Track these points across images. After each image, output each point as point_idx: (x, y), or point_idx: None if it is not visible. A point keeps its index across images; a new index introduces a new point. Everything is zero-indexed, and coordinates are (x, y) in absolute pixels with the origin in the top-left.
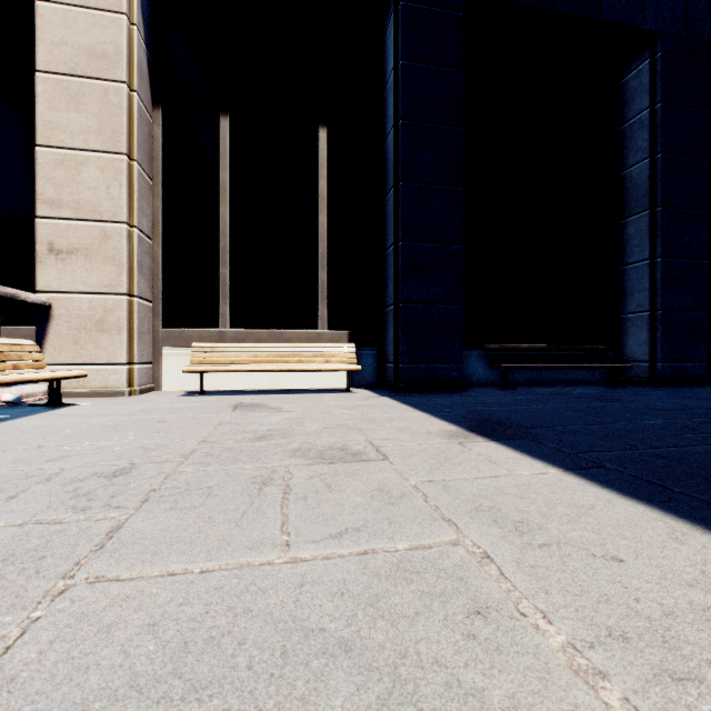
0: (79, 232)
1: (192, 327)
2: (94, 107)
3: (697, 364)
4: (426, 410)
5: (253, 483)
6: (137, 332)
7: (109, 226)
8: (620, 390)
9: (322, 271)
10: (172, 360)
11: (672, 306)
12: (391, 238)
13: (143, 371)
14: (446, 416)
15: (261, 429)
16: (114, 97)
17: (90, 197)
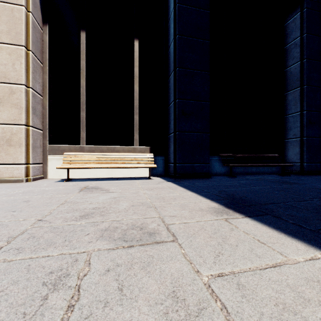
0: None
1: (65, 144)
2: (5, 18)
3: None
4: (194, 191)
5: (43, 285)
6: (31, 146)
7: (14, 86)
8: (289, 177)
9: (136, 115)
10: (54, 162)
11: (311, 135)
12: (172, 98)
13: (36, 168)
14: (207, 195)
15: (89, 207)
16: (17, 13)
17: (2, 69)
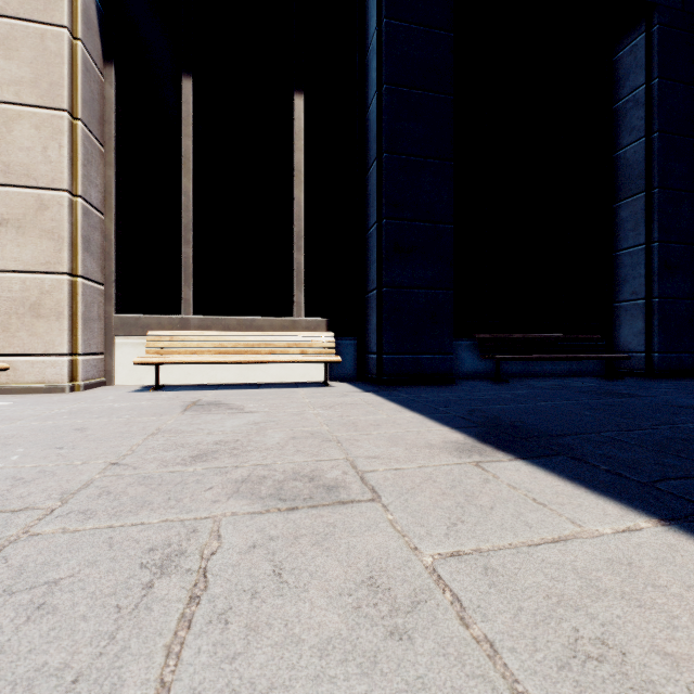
0: (9, 200)
1: (151, 313)
2: (28, 54)
3: (693, 355)
4: (418, 410)
5: (142, 568)
6: (81, 318)
7: (46, 193)
8: (620, 383)
9: (298, 252)
10: (127, 350)
11: (669, 293)
12: (374, 216)
13: (91, 363)
14: (444, 417)
15: (206, 441)
16: (53, 43)
17: (23, 159)
